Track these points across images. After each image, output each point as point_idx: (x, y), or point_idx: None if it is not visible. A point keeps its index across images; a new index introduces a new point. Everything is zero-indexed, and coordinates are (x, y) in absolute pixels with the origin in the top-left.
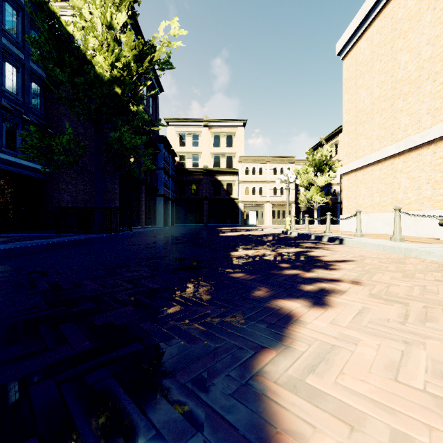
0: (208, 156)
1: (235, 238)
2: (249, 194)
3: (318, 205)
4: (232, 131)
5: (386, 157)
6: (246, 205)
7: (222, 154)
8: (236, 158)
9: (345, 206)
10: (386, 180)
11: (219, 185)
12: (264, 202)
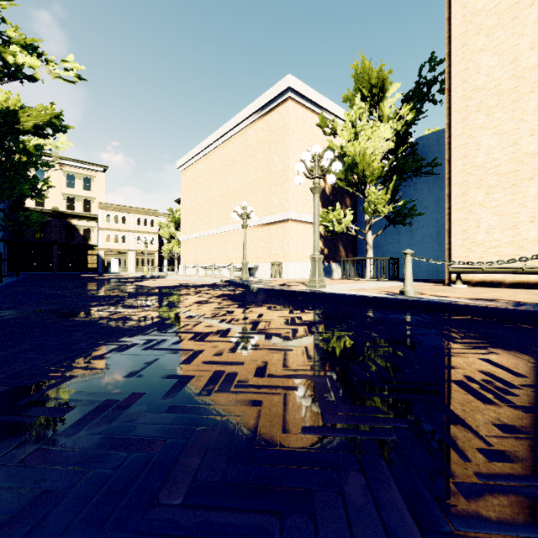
0: (58, 196)
1: (112, 278)
2: (111, 241)
3: (178, 255)
4: (90, 175)
5: (195, 237)
6: (107, 253)
7: (78, 196)
8: (95, 203)
9: (182, 260)
10: (195, 249)
11: (73, 229)
12: (127, 250)
